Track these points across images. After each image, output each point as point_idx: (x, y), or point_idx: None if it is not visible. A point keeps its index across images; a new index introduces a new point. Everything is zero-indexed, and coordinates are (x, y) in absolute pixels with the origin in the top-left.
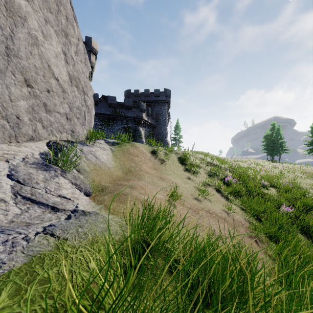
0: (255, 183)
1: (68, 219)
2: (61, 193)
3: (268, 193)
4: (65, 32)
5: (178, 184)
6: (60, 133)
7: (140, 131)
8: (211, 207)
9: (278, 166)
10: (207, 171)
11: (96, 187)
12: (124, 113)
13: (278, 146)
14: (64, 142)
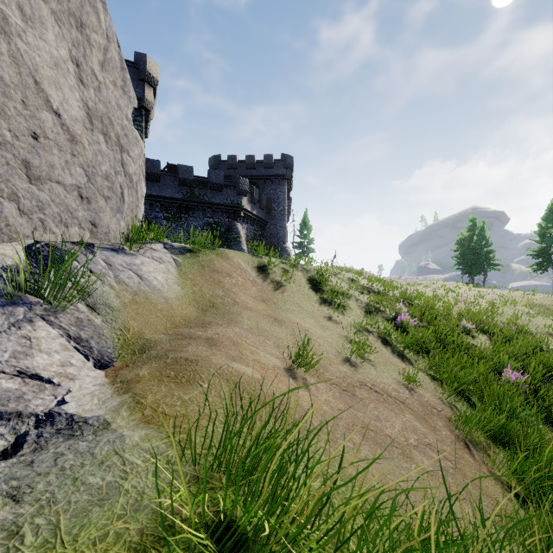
0: (450, 326)
1: (9, 453)
2: (30, 364)
3: (476, 345)
4: (77, 19)
5: (310, 331)
6: (64, 226)
7: (237, 231)
8: (376, 378)
9: (484, 293)
10: (363, 304)
11: (129, 344)
12: (209, 197)
13: (481, 259)
14: (72, 245)
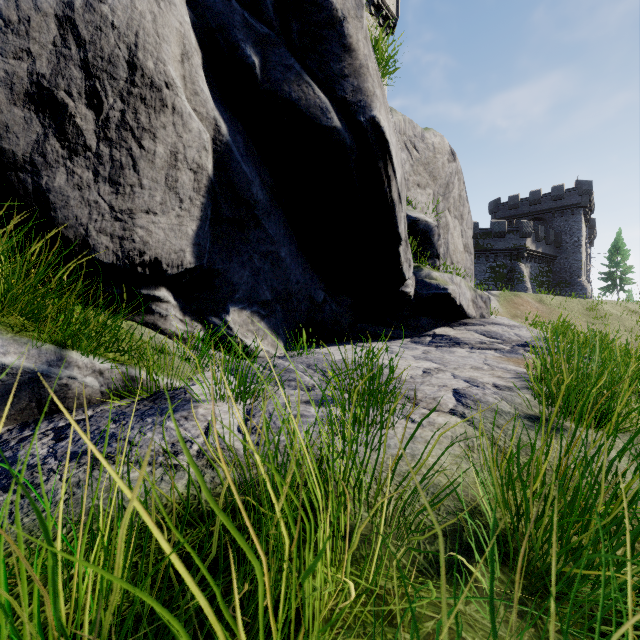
0: None
1: None
2: None
3: None
4: (461, 216)
5: None
6: None
7: (520, 271)
8: None
9: None
10: (629, 325)
11: None
12: (492, 244)
13: None
14: None
